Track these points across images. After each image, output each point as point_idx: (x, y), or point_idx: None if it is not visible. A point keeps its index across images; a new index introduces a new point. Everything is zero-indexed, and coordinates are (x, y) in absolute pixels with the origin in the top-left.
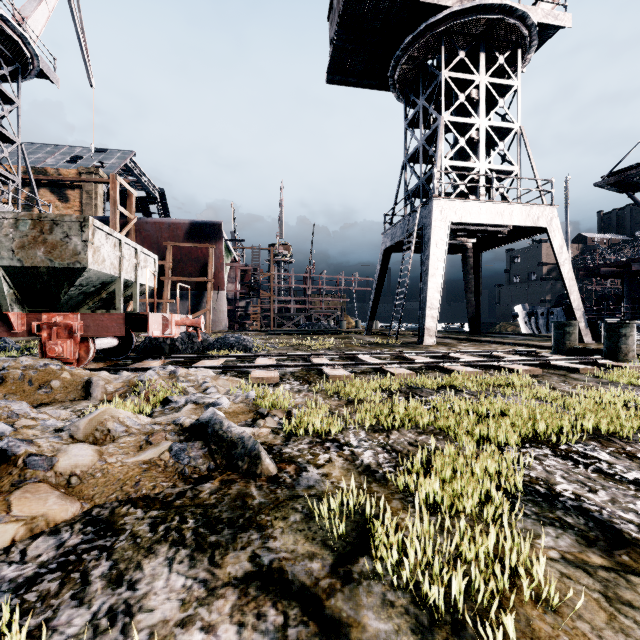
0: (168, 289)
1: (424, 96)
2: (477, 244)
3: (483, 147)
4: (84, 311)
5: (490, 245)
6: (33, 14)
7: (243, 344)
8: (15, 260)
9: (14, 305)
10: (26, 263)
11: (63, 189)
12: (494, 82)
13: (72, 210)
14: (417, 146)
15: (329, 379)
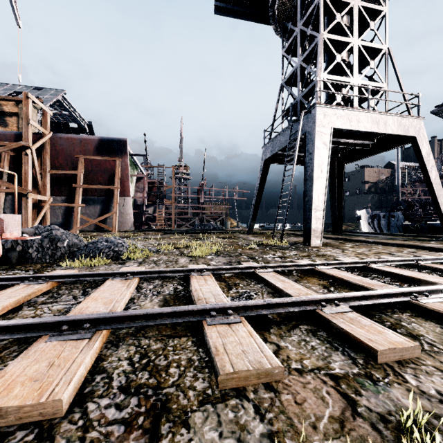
0: (79, 195)
1: (302, 21)
2: (341, 158)
3: (357, 64)
4: None
5: (353, 158)
6: None
7: (115, 250)
8: None
9: None
10: None
11: (3, 116)
12: (366, 6)
13: None
14: (295, 67)
15: (218, 385)
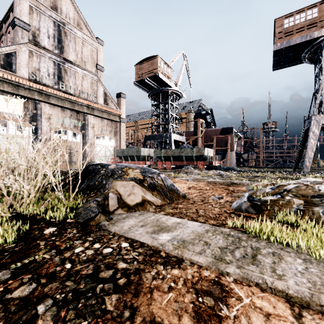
0: (214, 152)
1: (318, 67)
2: None
3: None
4: (202, 161)
5: None
6: (179, 79)
7: (233, 168)
8: (196, 154)
9: (195, 160)
10: (197, 155)
11: (181, 119)
12: None
13: (183, 126)
14: (317, 87)
15: (243, 173)
